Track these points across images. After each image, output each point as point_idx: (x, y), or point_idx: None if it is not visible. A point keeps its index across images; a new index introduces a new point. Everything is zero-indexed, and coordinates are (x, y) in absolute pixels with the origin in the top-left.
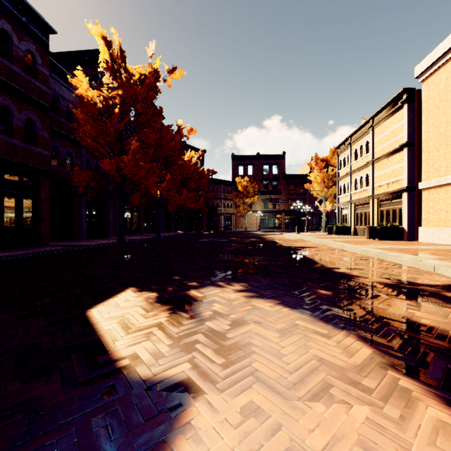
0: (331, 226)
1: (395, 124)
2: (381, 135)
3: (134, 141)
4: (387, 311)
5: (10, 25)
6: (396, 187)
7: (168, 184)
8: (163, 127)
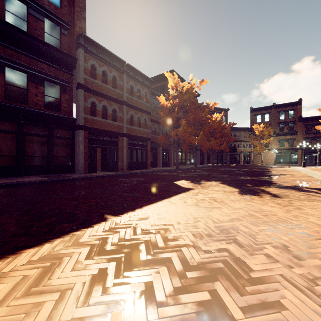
0: None
1: None
2: None
3: (183, 121)
4: (262, 188)
5: (140, 86)
6: None
7: (201, 137)
8: (198, 106)
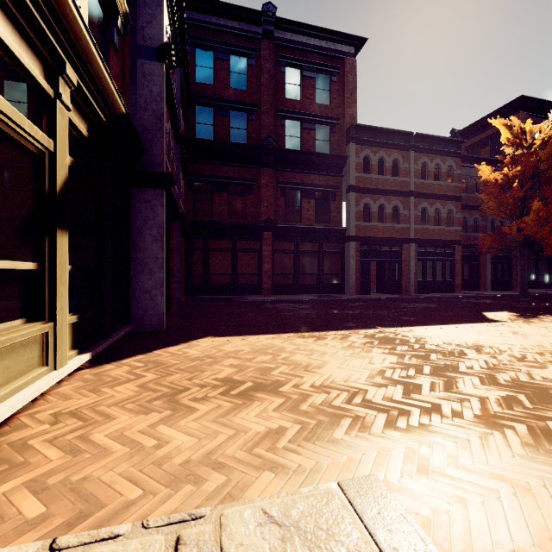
0: None
1: None
2: None
3: (536, 202)
4: None
5: (439, 159)
6: None
7: None
8: None
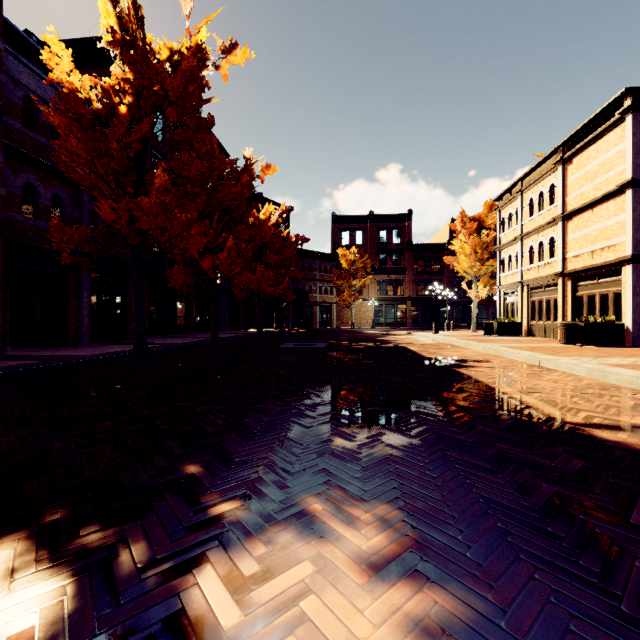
0: (491, 322)
1: (607, 151)
2: (579, 172)
3: (161, 170)
4: None
5: None
6: (608, 256)
7: (231, 254)
8: None
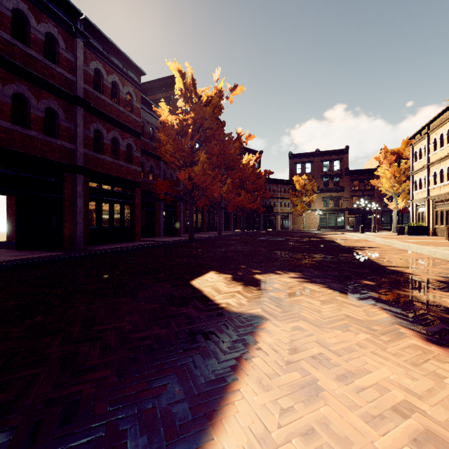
0: (402, 226)
1: None
2: None
3: (203, 153)
4: (421, 297)
5: (118, 77)
6: None
7: (229, 187)
8: (224, 136)
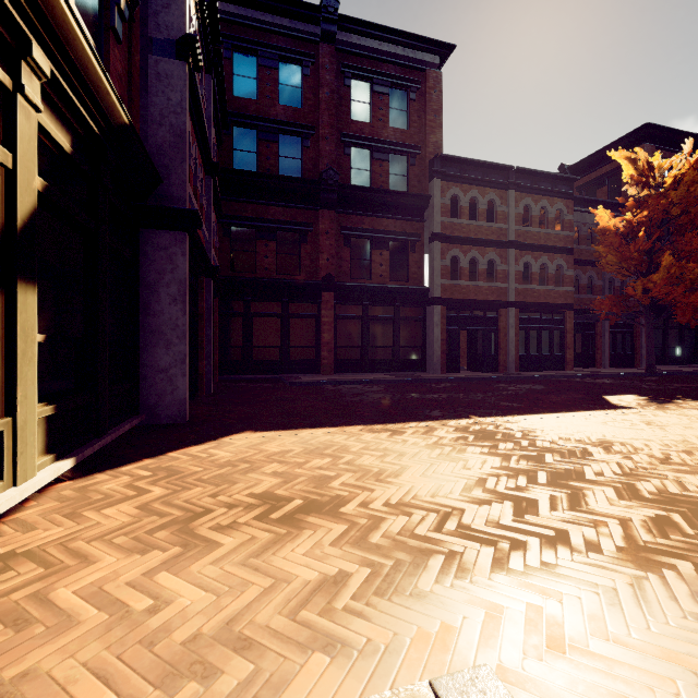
0: None
1: None
2: None
3: (666, 256)
4: None
5: (546, 200)
6: None
7: None
8: None
